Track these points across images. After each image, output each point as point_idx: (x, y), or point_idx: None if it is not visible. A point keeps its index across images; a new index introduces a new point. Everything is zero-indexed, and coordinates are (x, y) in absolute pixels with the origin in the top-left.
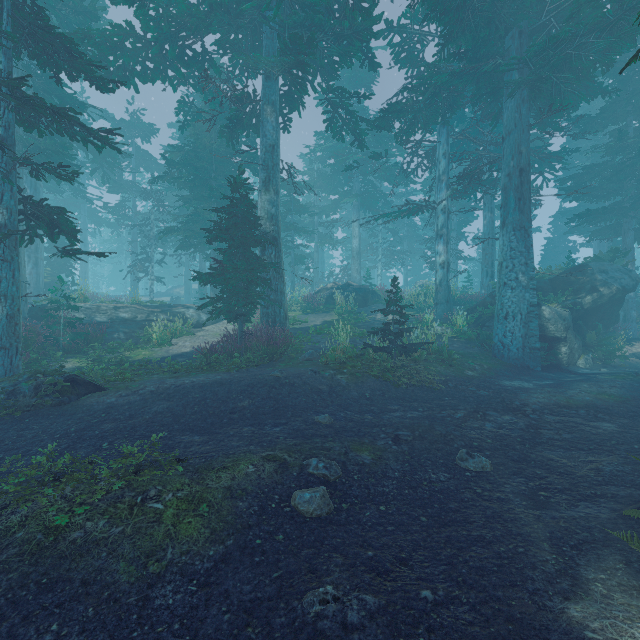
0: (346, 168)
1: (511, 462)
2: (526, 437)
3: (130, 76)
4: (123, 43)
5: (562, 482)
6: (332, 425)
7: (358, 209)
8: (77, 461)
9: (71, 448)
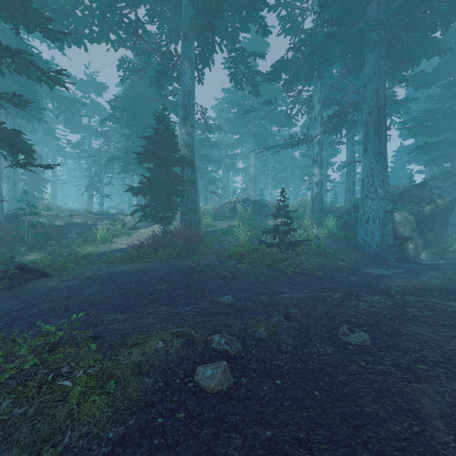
0: (245, 112)
1: (386, 336)
2: (394, 314)
3: (81, 38)
4: (74, 11)
5: (435, 355)
6: (234, 304)
7: (254, 145)
8: (1, 339)
9: (8, 325)
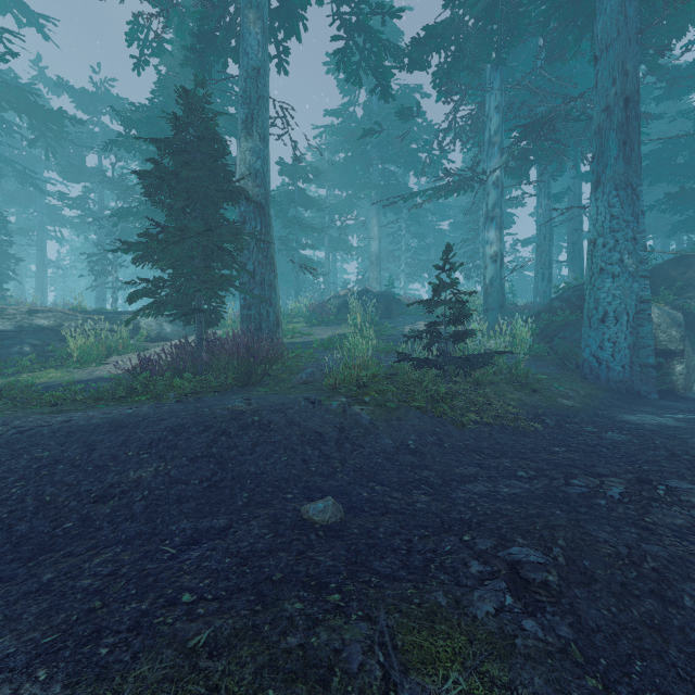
0: (364, 132)
1: None
2: None
3: None
4: None
5: None
6: (342, 528)
7: (378, 205)
8: None
9: None
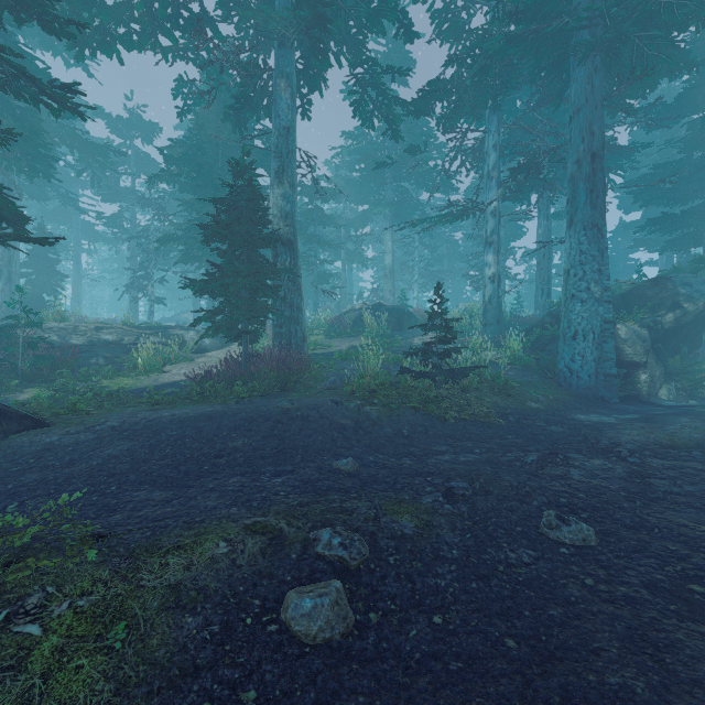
0: (377, 165)
1: (623, 530)
2: (632, 490)
3: (111, 41)
4: None
5: None
6: (357, 474)
7: (391, 220)
8: None
9: None
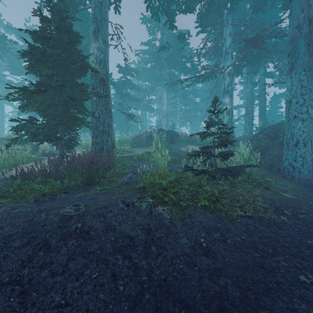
0: (160, 47)
1: None
2: None
3: None
4: None
5: None
6: None
7: (166, 88)
8: None
9: None
